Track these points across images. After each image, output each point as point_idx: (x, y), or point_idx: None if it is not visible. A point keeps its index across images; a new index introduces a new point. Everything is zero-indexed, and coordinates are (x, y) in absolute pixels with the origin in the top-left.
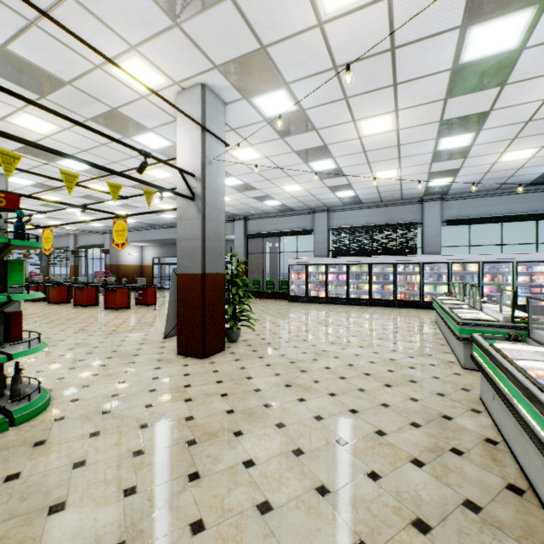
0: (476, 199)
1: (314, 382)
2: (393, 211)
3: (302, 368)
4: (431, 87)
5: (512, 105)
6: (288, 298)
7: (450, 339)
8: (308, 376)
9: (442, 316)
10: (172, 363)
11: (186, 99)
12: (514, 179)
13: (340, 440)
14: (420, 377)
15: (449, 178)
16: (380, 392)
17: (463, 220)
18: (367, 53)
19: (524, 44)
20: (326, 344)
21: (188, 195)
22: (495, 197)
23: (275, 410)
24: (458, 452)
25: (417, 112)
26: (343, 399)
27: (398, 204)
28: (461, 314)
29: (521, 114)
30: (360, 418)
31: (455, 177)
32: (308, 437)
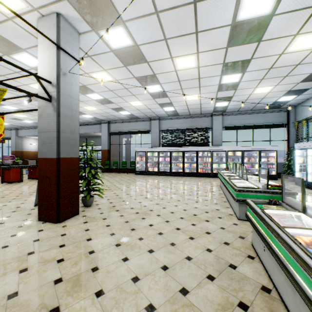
0: (240, 115)
1: (139, 239)
2: (196, 120)
3: (132, 227)
4: (219, 37)
5: (263, 56)
6: (135, 172)
7: (229, 198)
8: (136, 233)
9: (224, 183)
10: (29, 229)
11: (45, 23)
12: (259, 105)
13: (149, 306)
14: (212, 229)
15: (226, 102)
16: (186, 245)
17: (233, 127)
18: (178, 3)
19: (274, 11)
20: (153, 205)
21: (46, 97)
22: (249, 115)
23: (100, 274)
24: (244, 307)
25: (210, 55)
26: (158, 255)
27: (199, 116)
28: (237, 183)
29: (267, 63)
30: (169, 275)
31: (230, 101)
32: (122, 306)
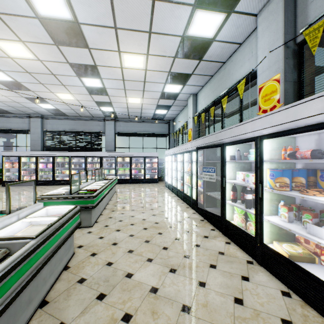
0: (132, 123)
1: None
2: (89, 123)
3: None
4: (34, 29)
5: (106, 66)
6: (2, 183)
7: None
8: None
9: None
10: None
11: None
12: (144, 115)
13: None
14: None
15: (110, 108)
16: None
17: (126, 133)
18: None
19: (76, 19)
20: None
21: None
22: (140, 123)
23: None
24: None
25: (43, 49)
26: None
27: (92, 120)
28: (57, 191)
29: (116, 74)
30: None
31: (113, 107)
32: None
